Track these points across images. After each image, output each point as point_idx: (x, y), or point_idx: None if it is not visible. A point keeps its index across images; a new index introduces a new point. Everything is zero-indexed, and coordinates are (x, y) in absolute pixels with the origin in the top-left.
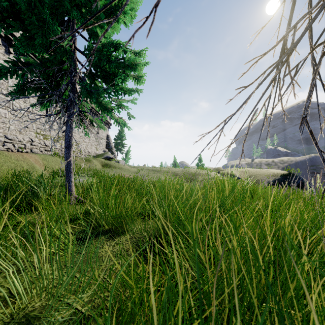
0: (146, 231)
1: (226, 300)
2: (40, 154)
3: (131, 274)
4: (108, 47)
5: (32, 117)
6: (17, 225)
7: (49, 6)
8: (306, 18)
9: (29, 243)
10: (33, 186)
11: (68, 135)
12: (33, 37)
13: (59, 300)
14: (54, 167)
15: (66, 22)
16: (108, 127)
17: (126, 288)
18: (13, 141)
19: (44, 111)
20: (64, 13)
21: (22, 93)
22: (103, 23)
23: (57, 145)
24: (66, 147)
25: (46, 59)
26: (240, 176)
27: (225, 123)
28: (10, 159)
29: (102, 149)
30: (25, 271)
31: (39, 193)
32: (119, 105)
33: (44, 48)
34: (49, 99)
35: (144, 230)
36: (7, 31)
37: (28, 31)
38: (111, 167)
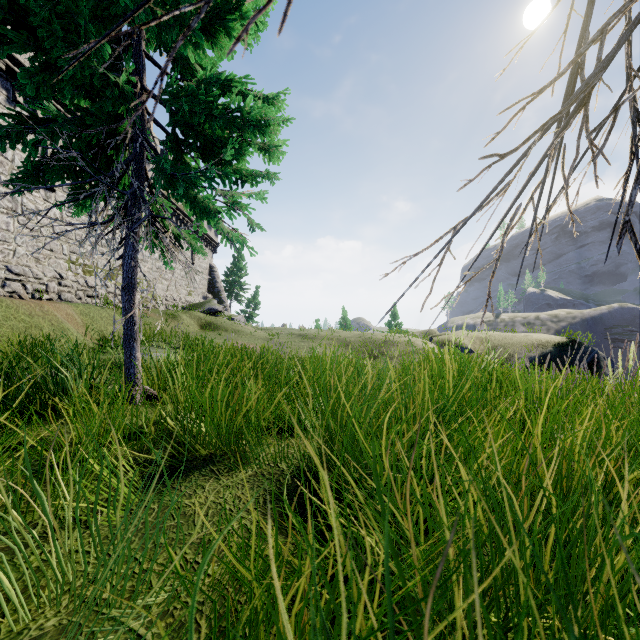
0: (285, 461)
1: (458, 622)
2: (77, 303)
3: (251, 560)
4: (210, 88)
5: (62, 229)
6: (19, 449)
7: (89, 2)
8: (628, 7)
9: (41, 487)
10: (57, 368)
11: (129, 265)
12: (56, 66)
13: (97, 613)
14: (105, 329)
15: (125, 37)
16: (213, 251)
17: (240, 587)
18: (24, 279)
19: (85, 219)
20: (121, 17)
21: (36, 180)
22: (200, 38)
23: (110, 286)
24: (125, 289)
25: (85, 110)
26: (474, 348)
27: (452, 235)
28: (16, 313)
29: (200, 293)
30: (24, 552)
31: (70, 381)
32: (231, 204)
33: (79, 88)
34: (90, 192)
35: (282, 458)
36: (2, 51)
37: (46, 52)
38: (218, 330)
